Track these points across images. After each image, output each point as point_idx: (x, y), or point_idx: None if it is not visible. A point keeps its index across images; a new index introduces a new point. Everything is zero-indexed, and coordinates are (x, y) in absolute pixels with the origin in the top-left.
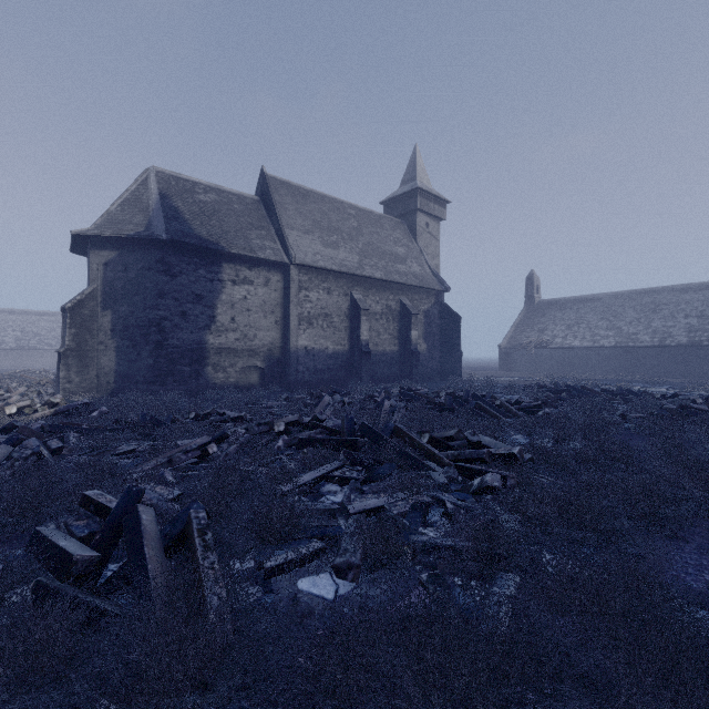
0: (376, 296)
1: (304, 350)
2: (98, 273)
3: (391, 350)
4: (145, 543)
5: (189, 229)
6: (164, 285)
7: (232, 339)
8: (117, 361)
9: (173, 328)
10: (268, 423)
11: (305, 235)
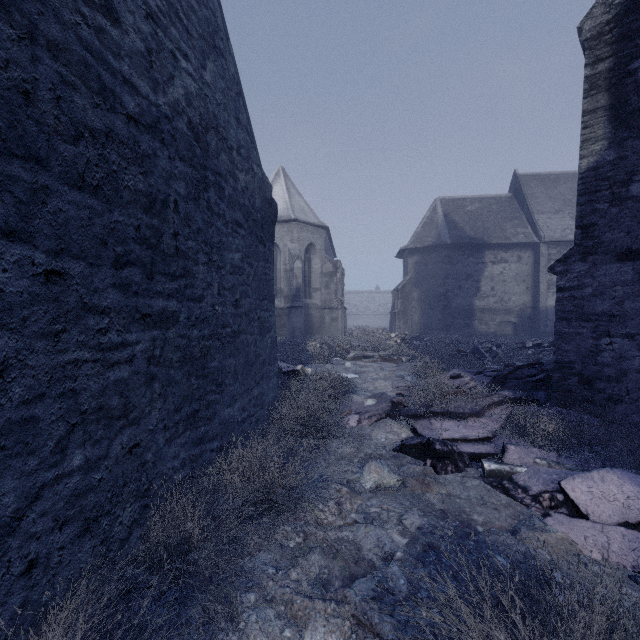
0: None
1: (552, 309)
2: (411, 268)
3: None
4: (485, 354)
5: (463, 233)
6: (448, 271)
7: (491, 302)
8: (422, 317)
9: (453, 296)
10: (522, 343)
11: (554, 215)
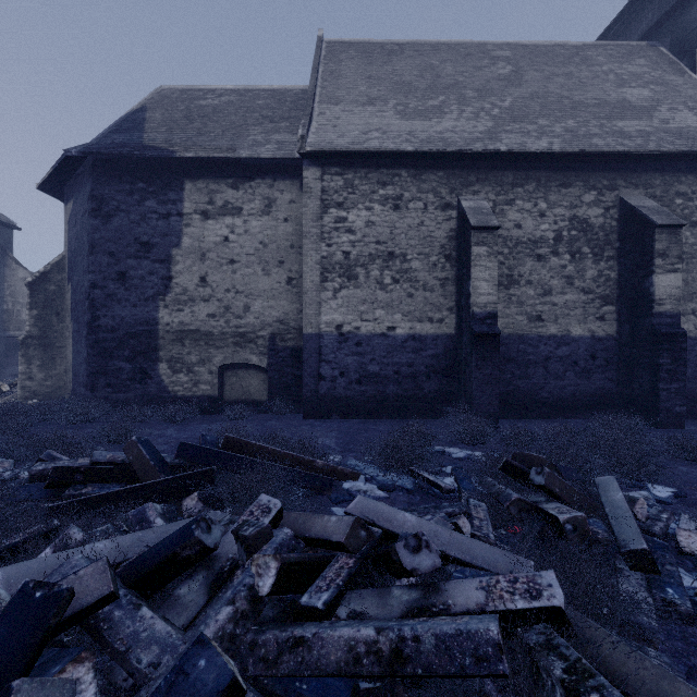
0: (536, 200)
1: (334, 333)
2: (66, 235)
3: (588, 331)
4: None
5: (137, 139)
6: (94, 232)
7: (202, 315)
8: (73, 352)
9: (106, 300)
10: None
11: (362, 107)
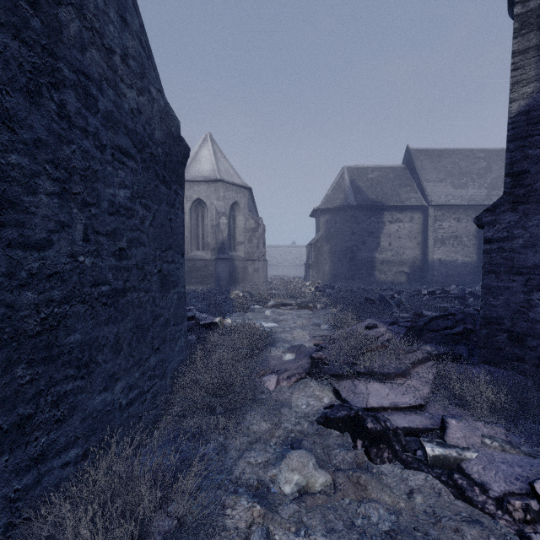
0: None
1: (438, 261)
2: (323, 226)
3: None
4: (390, 302)
5: (366, 197)
6: (354, 228)
7: (389, 255)
8: (332, 268)
9: (358, 250)
10: (418, 290)
11: (439, 184)
